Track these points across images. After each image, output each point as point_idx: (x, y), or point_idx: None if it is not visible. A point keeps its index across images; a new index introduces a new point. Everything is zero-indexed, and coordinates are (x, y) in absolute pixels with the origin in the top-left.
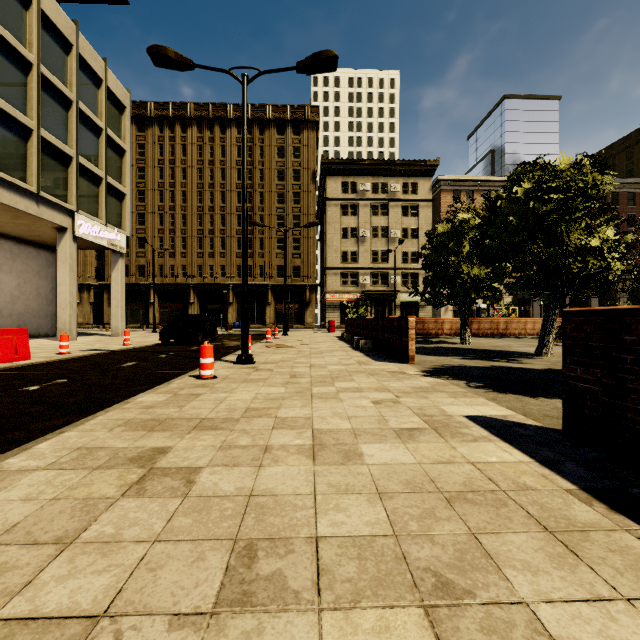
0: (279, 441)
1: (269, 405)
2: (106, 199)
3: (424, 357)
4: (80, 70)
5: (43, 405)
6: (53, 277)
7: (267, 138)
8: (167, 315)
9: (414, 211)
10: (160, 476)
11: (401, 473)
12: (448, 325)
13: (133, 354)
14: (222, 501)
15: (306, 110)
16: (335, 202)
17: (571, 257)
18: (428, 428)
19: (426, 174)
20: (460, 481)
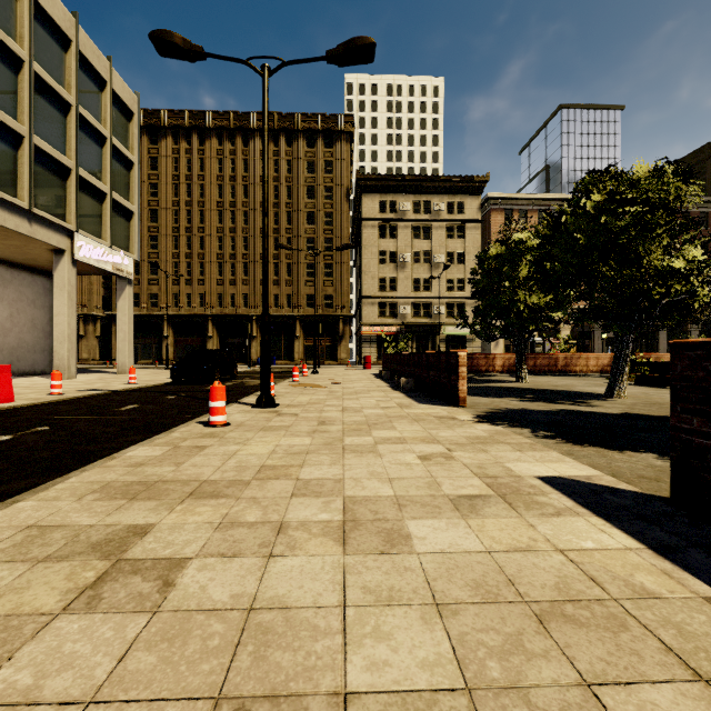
0: (299, 515)
1: (290, 462)
2: (111, 217)
3: (476, 399)
4: (80, 70)
5: (8, 461)
6: (51, 307)
7: (295, 151)
8: (183, 350)
9: (460, 233)
10: (127, 574)
11: (466, 568)
12: (500, 361)
13: (137, 395)
14: (208, 620)
15: (339, 119)
16: (372, 223)
17: (650, 281)
18: (493, 495)
19: (474, 192)
20: (550, 582)
